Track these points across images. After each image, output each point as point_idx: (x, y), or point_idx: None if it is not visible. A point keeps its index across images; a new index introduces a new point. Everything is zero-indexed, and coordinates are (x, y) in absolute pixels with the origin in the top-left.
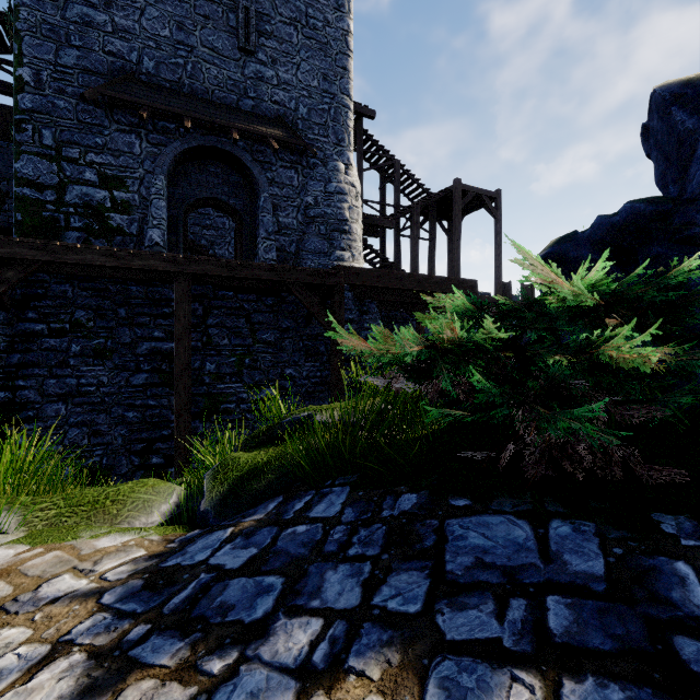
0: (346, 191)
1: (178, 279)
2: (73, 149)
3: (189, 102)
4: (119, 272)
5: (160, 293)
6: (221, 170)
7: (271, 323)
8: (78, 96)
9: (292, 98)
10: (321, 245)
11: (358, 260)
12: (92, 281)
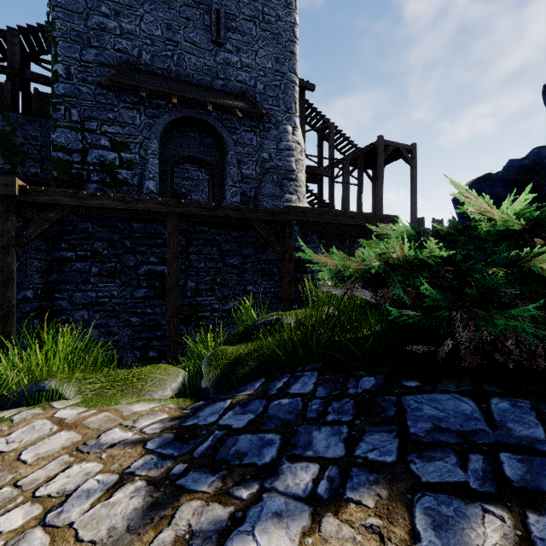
0: (293, 148)
1: (169, 217)
2: (93, 122)
3: (175, 84)
4: (126, 213)
5: (154, 229)
6: (198, 134)
7: (236, 251)
8: (96, 83)
9: (252, 78)
10: (274, 190)
11: (302, 202)
12: (106, 220)
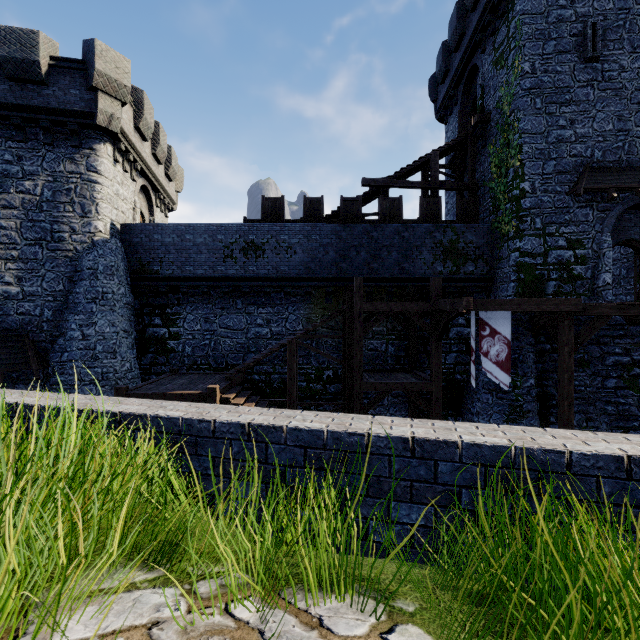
0: None
1: None
2: (552, 227)
3: (632, 174)
4: None
5: (613, 320)
6: (633, 215)
7: None
8: (554, 191)
9: None
10: None
11: None
12: None
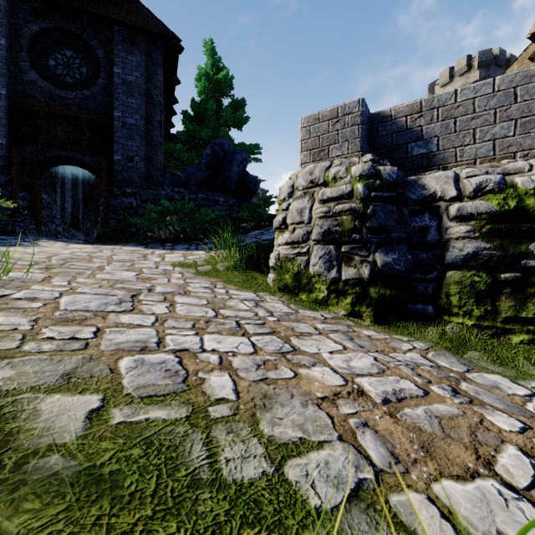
0: None
1: None
2: None
3: None
4: None
5: None
6: None
7: None
8: None
9: None
10: None
11: None
12: None
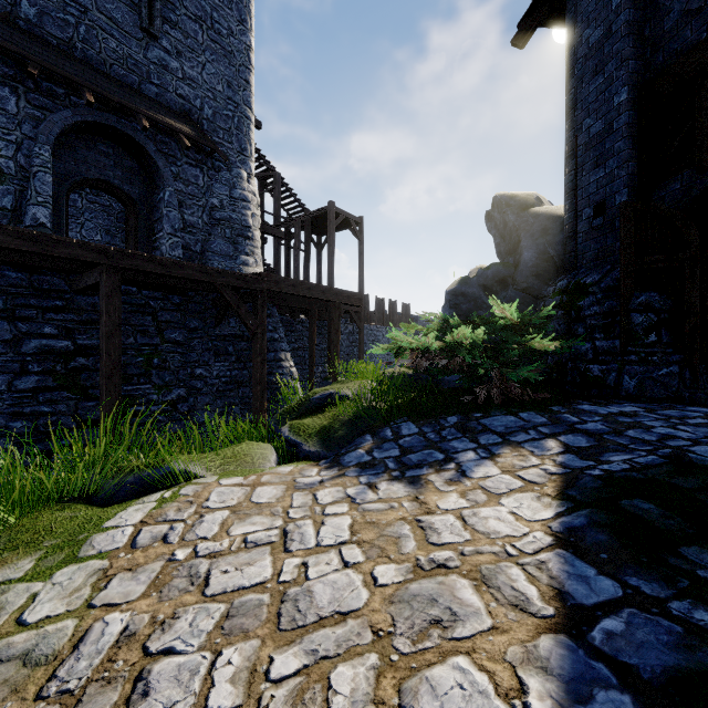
0: (249, 200)
1: (108, 272)
2: None
3: (85, 70)
4: (12, 256)
5: (49, 283)
6: (113, 150)
7: (179, 322)
8: None
9: (198, 97)
10: (227, 248)
11: (260, 266)
12: None
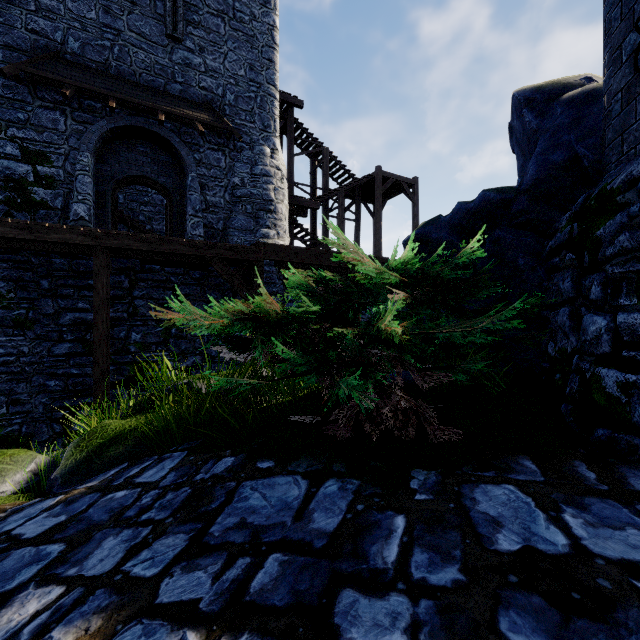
0: (271, 174)
1: (96, 252)
2: None
3: (116, 83)
4: (38, 245)
5: (85, 266)
6: (150, 149)
7: (198, 295)
8: None
9: (220, 85)
10: (247, 223)
11: (283, 238)
12: (13, 253)
